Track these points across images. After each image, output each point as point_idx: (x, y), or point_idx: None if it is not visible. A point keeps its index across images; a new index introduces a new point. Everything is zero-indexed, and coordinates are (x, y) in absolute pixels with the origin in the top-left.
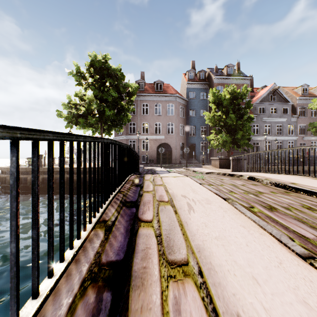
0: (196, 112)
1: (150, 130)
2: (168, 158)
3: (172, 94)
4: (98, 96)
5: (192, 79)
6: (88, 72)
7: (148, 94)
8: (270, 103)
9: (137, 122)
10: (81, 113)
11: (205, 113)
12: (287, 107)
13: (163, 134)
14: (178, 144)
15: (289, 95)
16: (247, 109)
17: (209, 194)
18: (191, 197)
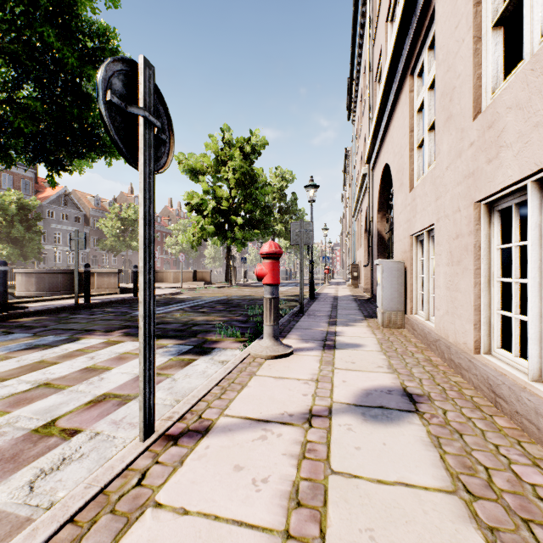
0: None
1: None
2: None
3: None
4: None
5: None
6: None
7: None
8: (61, 208)
9: None
10: None
11: None
12: (80, 216)
13: None
14: None
15: (83, 202)
16: (37, 221)
17: None
18: None
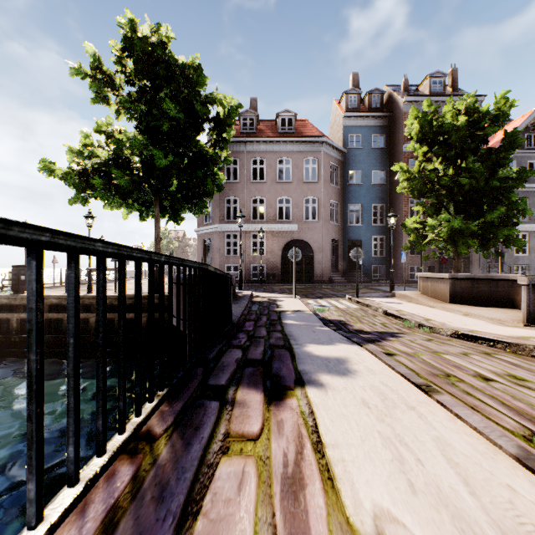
0: (364, 176)
1: (268, 212)
2: (305, 271)
3: (313, 138)
4: (141, 125)
5: (354, 108)
6: (120, 70)
7: (265, 138)
8: (526, 153)
9: (242, 197)
10: (98, 164)
11: (399, 167)
12: None
13: (296, 221)
14: (327, 242)
15: None
16: (508, 152)
17: None
18: None
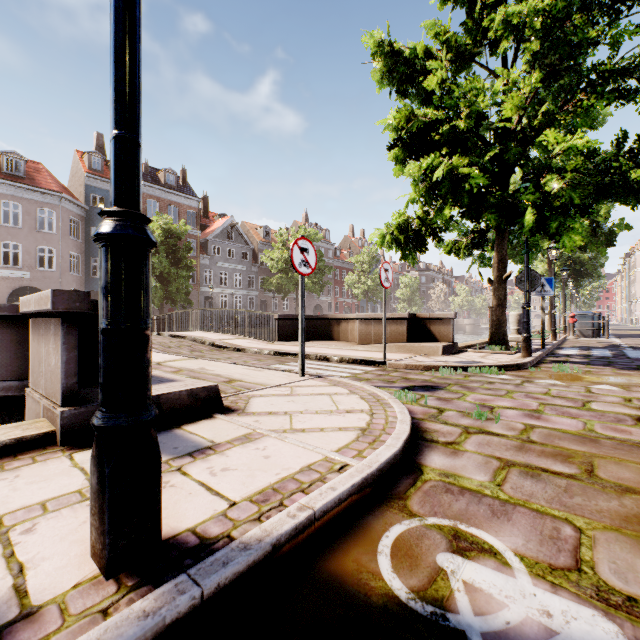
0: None
1: None
2: None
3: (51, 191)
4: None
5: (99, 170)
6: None
7: None
8: (227, 243)
9: None
10: None
11: None
12: (247, 251)
13: (28, 268)
14: None
15: (251, 235)
16: (187, 252)
17: None
18: None
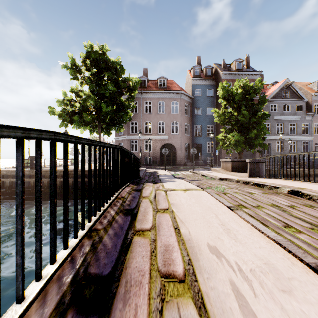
0: (202, 110)
1: (153, 129)
2: (172, 160)
3: (176, 91)
4: (95, 91)
5: (198, 75)
6: (84, 65)
7: (151, 91)
8: (282, 100)
9: (139, 121)
10: (76, 110)
11: (214, 110)
12: (301, 104)
13: (167, 134)
14: (183, 145)
15: (303, 91)
16: (262, 105)
17: (263, 242)
18: (233, 258)
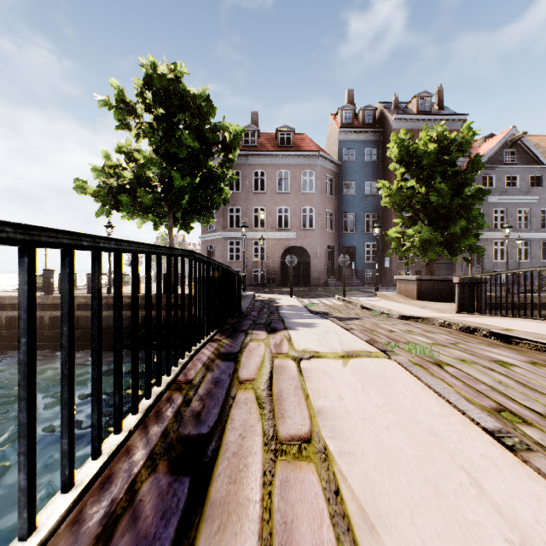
0: (358, 187)
1: (268, 220)
2: (302, 275)
3: (310, 152)
4: (160, 150)
5: (349, 124)
6: (141, 101)
7: (265, 152)
8: (504, 167)
9: (244, 206)
10: (124, 183)
11: (382, 184)
12: (538, 173)
13: (294, 229)
14: (323, 249)
15: (542, 150)
16: (473, 173)
17: None
18: None
